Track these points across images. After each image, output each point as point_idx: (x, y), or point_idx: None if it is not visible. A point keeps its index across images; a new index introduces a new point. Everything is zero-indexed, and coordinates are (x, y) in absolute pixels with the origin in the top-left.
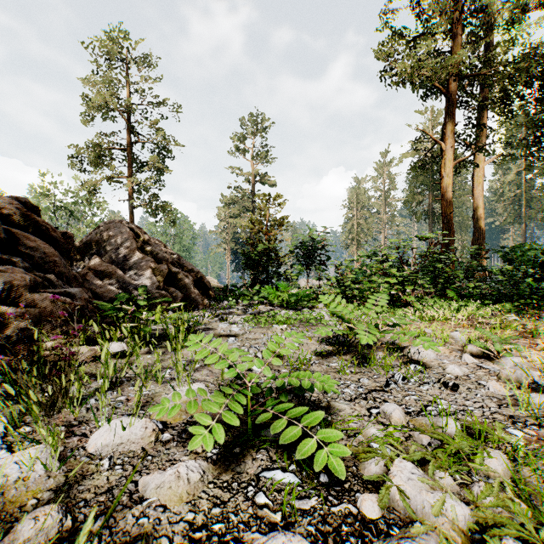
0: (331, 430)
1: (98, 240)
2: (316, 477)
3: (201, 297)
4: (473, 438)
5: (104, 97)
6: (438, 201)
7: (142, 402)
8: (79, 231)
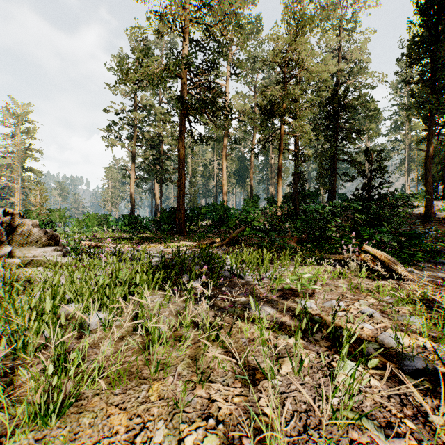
0: None
1: None
2: None
3: None
4: None
5: None
6: None
7: None
8: None
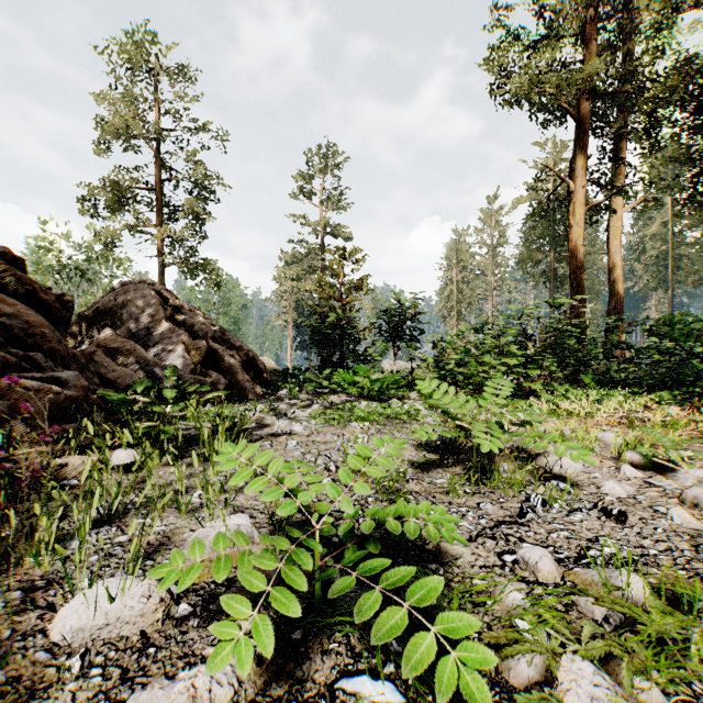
0: (457, 612)
1: (112, 307)
2: (430, 688)
3: (251, 385)
4: (672, 606)
5: (126, 119)
6: (561, 260)
7: (153, 545)
8: (92, 297)
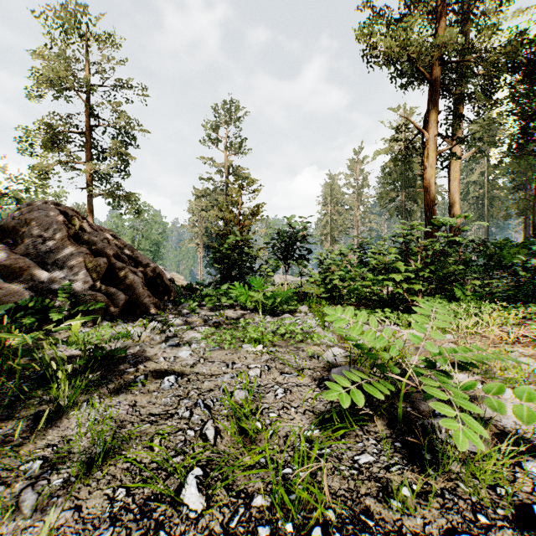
0: None
1: (16, 225)
2: None
3: (152, 300)
4: None
5: (55, 69)
6: (410, 198)
7: None
8: None
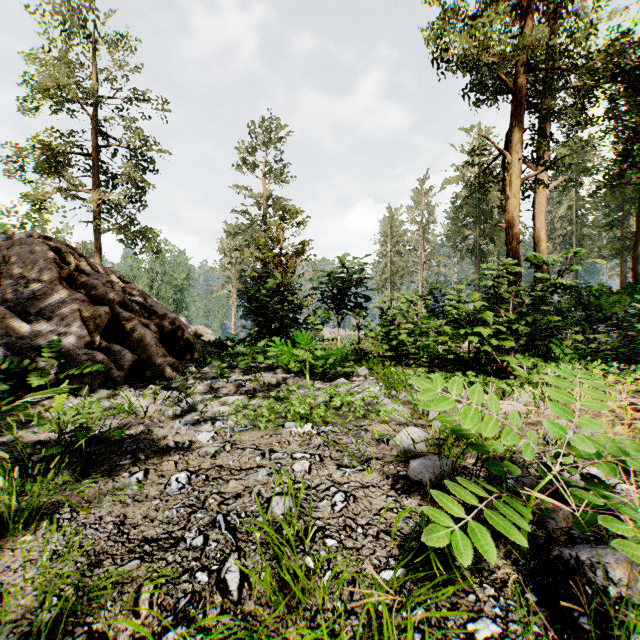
0: None
1: None
2: None
3: (168, 360)
4: None
5: (53, 74)
6: (485, 237)
7: None
8: None
